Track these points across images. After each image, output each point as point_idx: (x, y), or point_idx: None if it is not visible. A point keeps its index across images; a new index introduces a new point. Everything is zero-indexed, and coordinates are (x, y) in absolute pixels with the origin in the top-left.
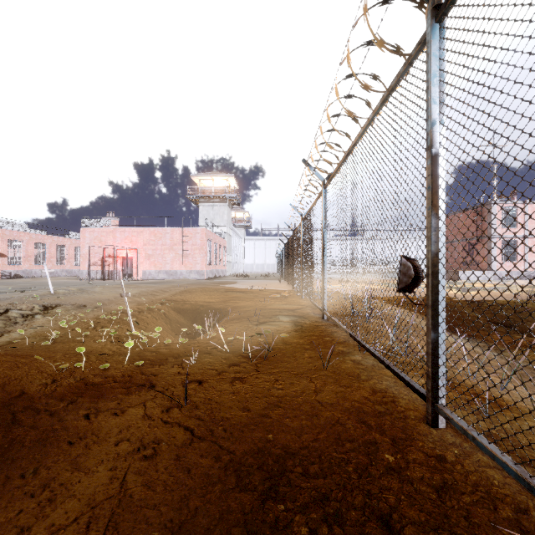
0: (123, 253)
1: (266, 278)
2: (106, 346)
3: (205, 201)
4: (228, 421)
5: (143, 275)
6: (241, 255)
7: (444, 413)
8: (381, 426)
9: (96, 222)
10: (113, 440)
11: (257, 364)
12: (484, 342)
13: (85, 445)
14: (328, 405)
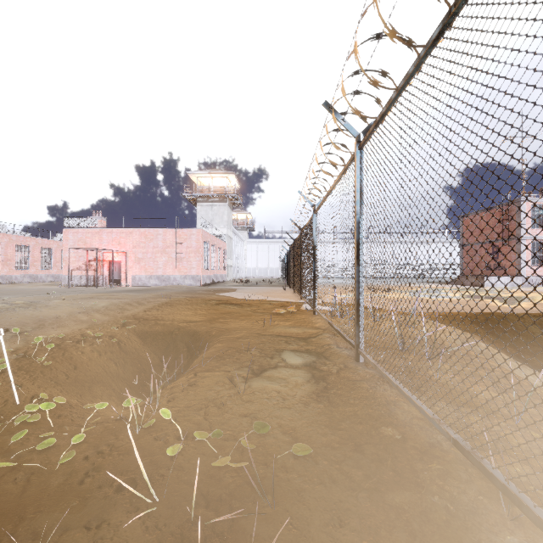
0: (110, 257)
1: (269, 284)
2: None
3: (203, 201)
4: None
5: (132, 281)
6: (243, 259)
7: None
8: None
9: (80, 222)
10: None
11: None
12: None
13: None
14: None
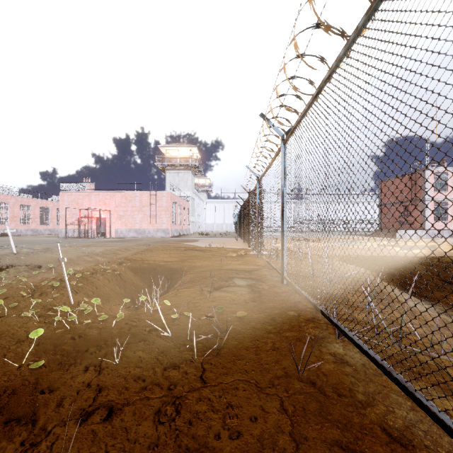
0: (97, 214)
1: (224, 236)
2: (28, 324)
3: (171, 169)
4: None
5: (115, 233)
6: (203, 216)
7: None
8: None
9: (73, 187)
10: None
11: (203, 365)
12: (445, 304)
13: None
14: None
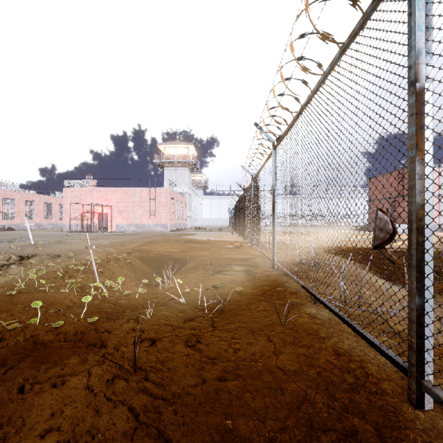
0: (99, 209)
1: (220, 231)
2: (69, 296)
3: (169, 166)
4: (180, 398)
5: (116, 228)
6: (199, 211)
7: (436, 395)
8: (357, 406)
9: (77, 183)
10: (40, 430)
11: (212, 319)
12: None
13: (4, 437)
14: (292, 373)
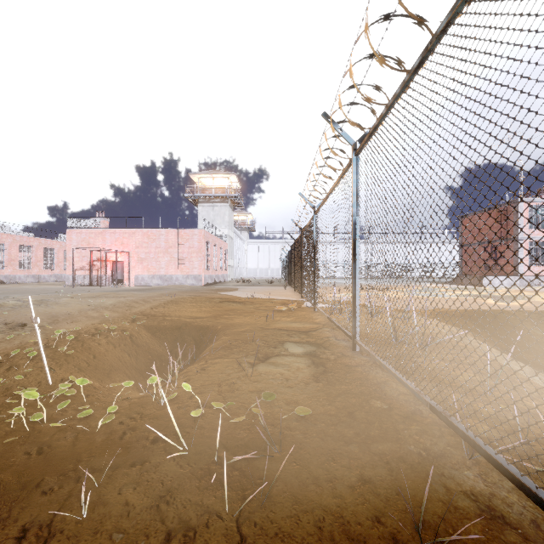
0: (113, 257)
1: (270, 284)
2: None
3: (204, 202)
4: None
5: (135, 281)
6: (243, 259)
7: None
8: None
9: (84, 223)
10: None
11: (240, 526)
12: None
13: None
14: None
